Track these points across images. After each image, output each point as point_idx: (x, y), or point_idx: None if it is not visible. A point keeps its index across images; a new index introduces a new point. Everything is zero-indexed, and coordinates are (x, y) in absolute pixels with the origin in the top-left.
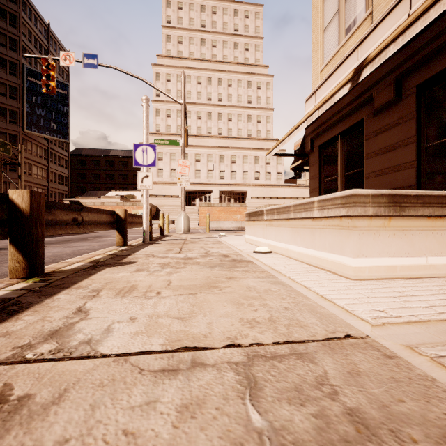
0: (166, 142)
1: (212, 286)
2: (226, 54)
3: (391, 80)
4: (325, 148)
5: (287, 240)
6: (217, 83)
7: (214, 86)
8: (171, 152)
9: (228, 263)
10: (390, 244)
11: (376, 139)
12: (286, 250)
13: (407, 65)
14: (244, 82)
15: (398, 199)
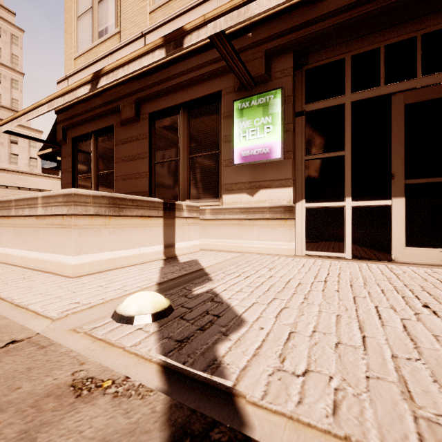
0: None
1: None
2: None
3: (133, 100)
4: (79, 142)
5: (7, 243)
6: None
7: None
8: None
9: None
10: (111, 240)
11: (123, 146)
12: (6, 256)
13: (143, 93)
14: None
15: (118, 201)
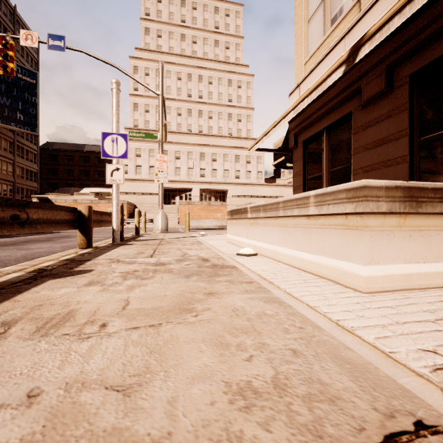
0: (142, 135)
1: (185, 308)
2: (206, 51)
3: (381, 70)
4: (309, 143)
5: (275, 241)
6: (197, 80)
7: (195, 83)
8: (149, 149)
9: (208, 269)
10: (406, 247)
11: (365, 132)
12: (274, 252)
13: (399, 53)
14: (225, 80)
15: (415, 193)
